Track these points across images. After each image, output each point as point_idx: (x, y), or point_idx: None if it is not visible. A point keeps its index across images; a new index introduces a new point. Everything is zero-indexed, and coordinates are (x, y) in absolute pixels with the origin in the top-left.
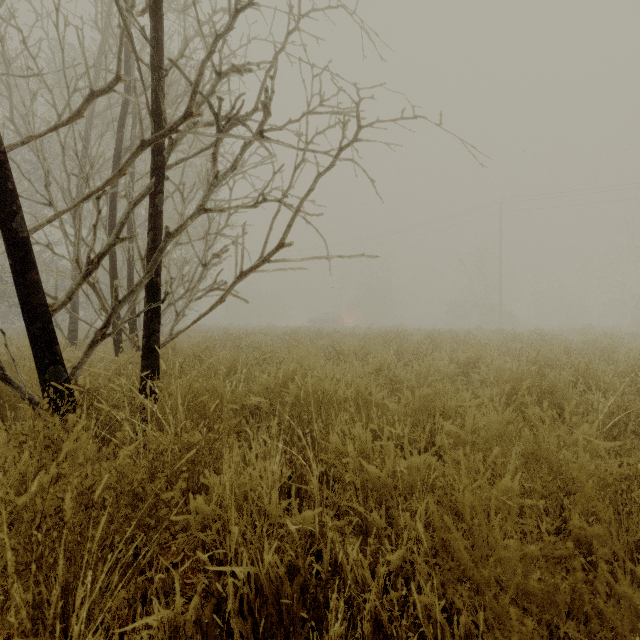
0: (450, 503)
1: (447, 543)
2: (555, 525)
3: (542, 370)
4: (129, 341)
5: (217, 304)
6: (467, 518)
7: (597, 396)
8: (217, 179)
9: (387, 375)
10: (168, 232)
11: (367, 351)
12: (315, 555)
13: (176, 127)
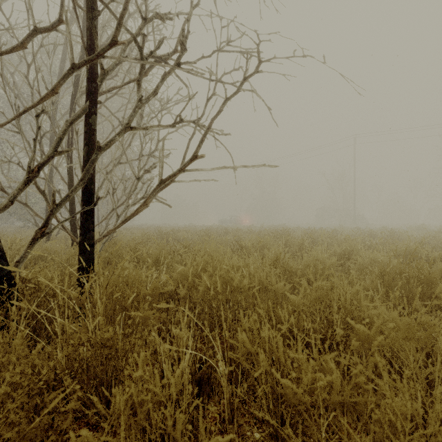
0: (388, 441)
1: None
2: None
3: (420, 264)
4: None
5: (141, 207)
6: None
7: None
8: (141, 102)
9: (283, 266)
10: (99, 146)
11: (263, 244)
12: None
13: (103, 53)
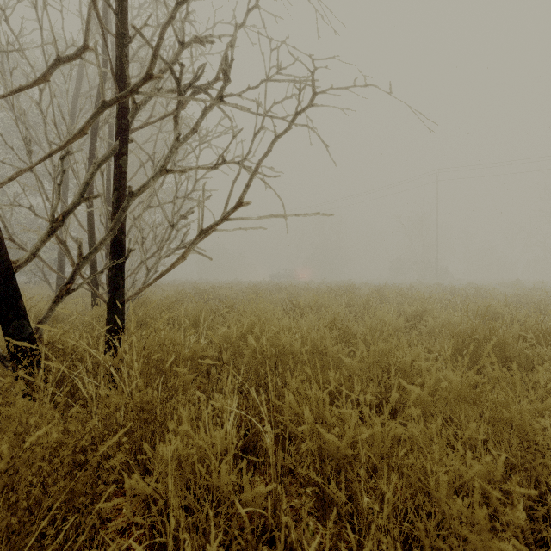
0: (420, 483)
1: (419, 533)
2: (542, 512)
3: (492, 324)
4: (106, 295)
5: (178, 261)
6: (442, 505)
7: (548, 350)
8: (178, 141)
9: (341, 328)
10: (131, 191)
11: (321, 304)
12: (268, 535)
13: (137, 89)
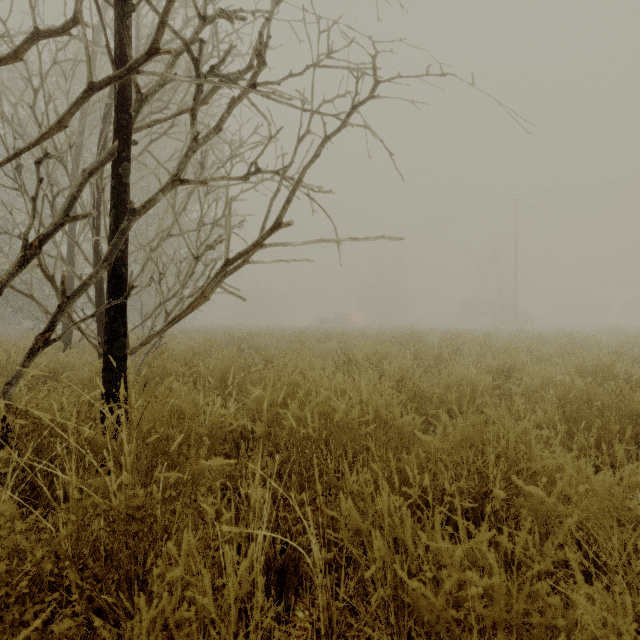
0: None
1: None
2: None
3: (620, 387)
4: None
5: (196, 301)
6: None
7: None
8: (196, 142)
9: (411, 389)
10: (132, 208)
11: (381, 355)
12: None
13: (137, 66)
